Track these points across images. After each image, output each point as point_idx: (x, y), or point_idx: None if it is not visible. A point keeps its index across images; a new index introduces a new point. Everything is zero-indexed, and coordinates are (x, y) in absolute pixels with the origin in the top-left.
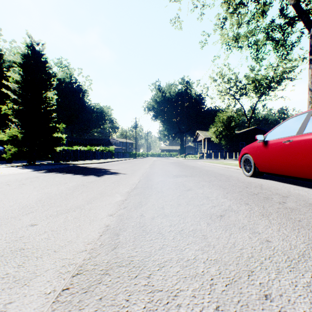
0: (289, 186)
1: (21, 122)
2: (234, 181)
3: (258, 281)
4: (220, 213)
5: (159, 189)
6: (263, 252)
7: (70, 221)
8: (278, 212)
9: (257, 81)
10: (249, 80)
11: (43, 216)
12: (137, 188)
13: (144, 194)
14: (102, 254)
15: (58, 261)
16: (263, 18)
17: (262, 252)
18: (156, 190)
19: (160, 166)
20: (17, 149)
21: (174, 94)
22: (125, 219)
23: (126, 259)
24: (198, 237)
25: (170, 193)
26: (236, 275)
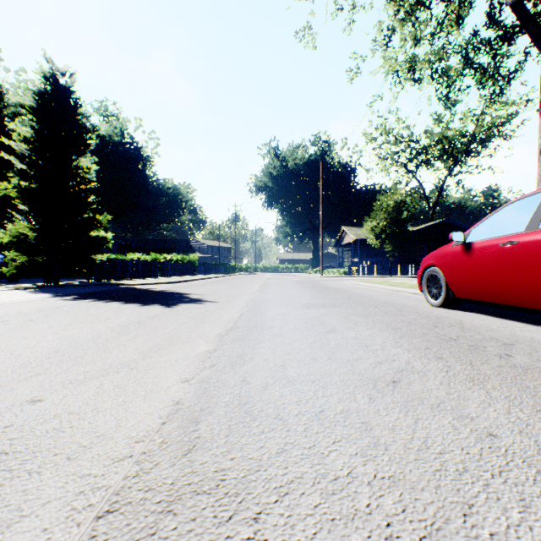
0: (511, 324)
1: (33, 211)
2: (411, 315)
3: (487, 529)
4: (392, 377)
5: (276, 331)
6: (486, 461)
7: (107, 392)
8: (500, 374)
9: (447, 141)
10: (433, 139)
11: (56, 382)
12: (236, 328)
13: (248, 339)
14: (163, 465)
15: (72, 481)
16: (459, 29)
17: (484, 461)
18: (271, 332)
19: (277, 288)
20: (27, 258)
21: (303, 164)
22: (211, 388)
23: (211, 475)
24: (354, 426)
25: (296, 337)
26: (439, 515)
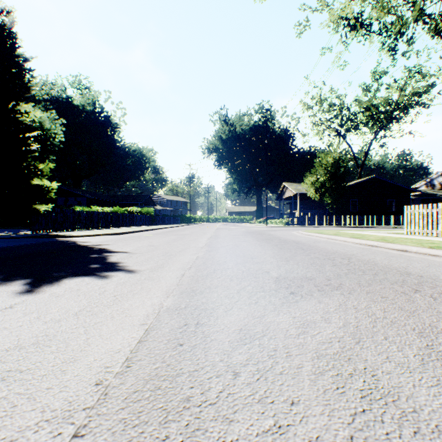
0: None
1: None
2: None
3: None
4: None
5: None
6: None
7: None
8: None
9: (374, 108)
10: (363, 106)
11: None
12: None
13: None
14: None
15: None
16: None
17: None
18: None
19: (228, 241)
20: None
21: (248, 129)
22: None
23: None
24: None
25: None
26: None
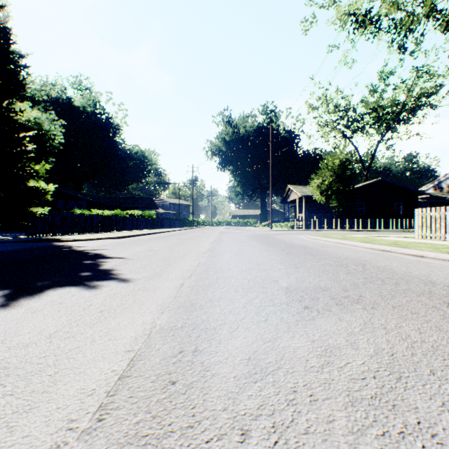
0: None
1: None
2: None
3: None
4: None
5: None
6: None
7: None
8: None
9: (381, 109)
10: (369, 107)
11: None
12: None
13: None
14: None
15: None
16: None
17: None
18: None
19: (232, 246)
20: None
21: (252, 130)
22: None
23: None
24: None
25: None
26: None
